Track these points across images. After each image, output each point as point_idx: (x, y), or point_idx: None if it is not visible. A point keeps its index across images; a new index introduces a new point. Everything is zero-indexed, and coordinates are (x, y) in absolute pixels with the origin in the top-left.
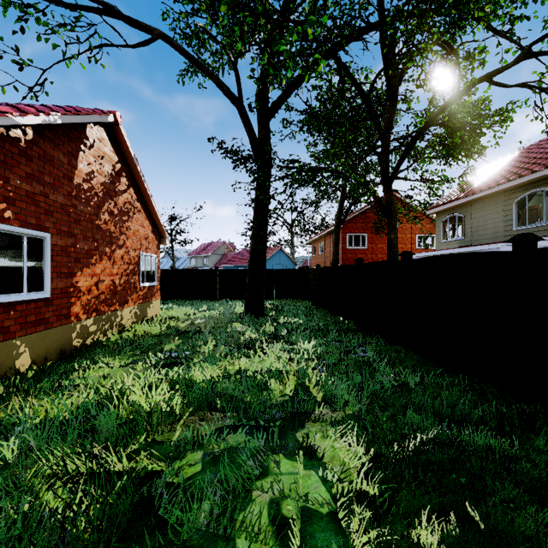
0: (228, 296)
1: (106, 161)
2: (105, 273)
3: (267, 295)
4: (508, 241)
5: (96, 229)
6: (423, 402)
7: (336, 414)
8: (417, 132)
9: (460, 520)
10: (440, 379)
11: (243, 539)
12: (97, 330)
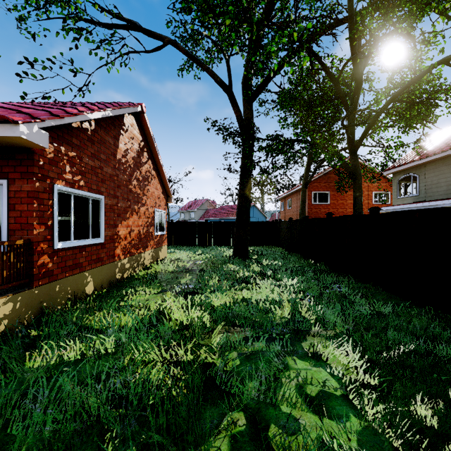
0: (215, 243)
1: (135, 141)
2: (134, 225)
3: None
4: None
5: (129, 192)
6: (399, 325)
7: (329, 332)
8: (382, 108)
9: (445, 403)
10: (409, 310)
11: (285, 406)
12: (130, 267)
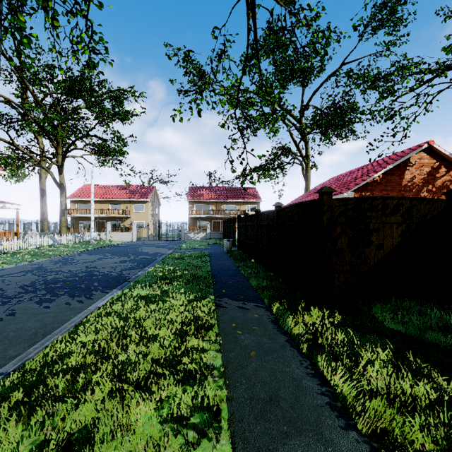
0: None
1: (425, 166)
2: None
3: None
4: None
5: None
6: None
7: None
8: None
9: None
10: None
11: None
12: None
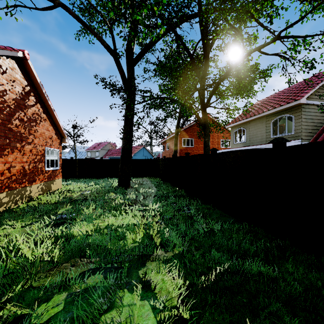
0: (109, 176)
1: (17, 84)
2: (16, 161)
3: (134, 175)
4: (270, 142)
5: (8, 131)
6: (222, 242)
7: (168, 254)
8: (220, 78)
9: None
10: (232, 226)
11: None
12: (9, 201)
